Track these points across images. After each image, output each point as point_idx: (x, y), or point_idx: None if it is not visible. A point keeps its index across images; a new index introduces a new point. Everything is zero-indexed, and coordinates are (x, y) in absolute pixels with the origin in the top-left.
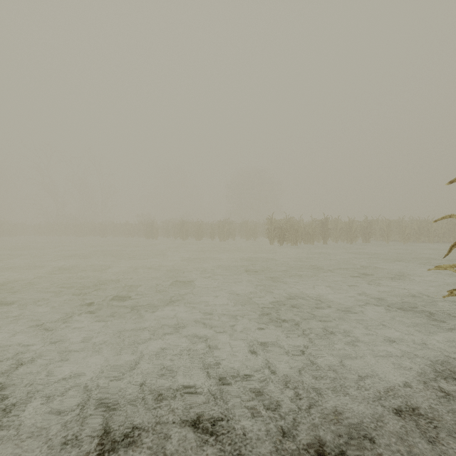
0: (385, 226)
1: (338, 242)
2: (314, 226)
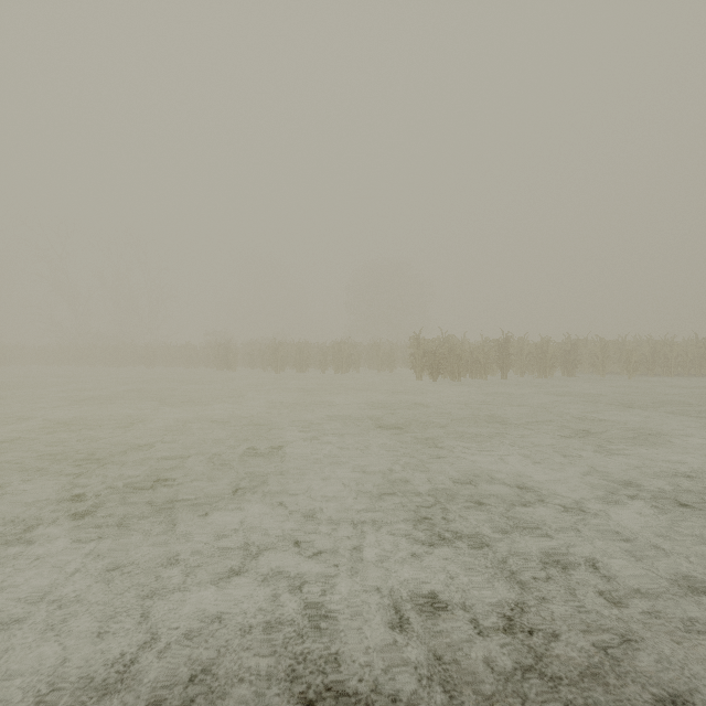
0: (598, 350)
1: (524, 375)
2: (487, 350)
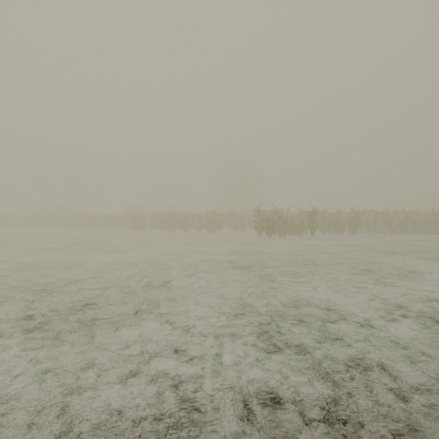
0: (372, 218)
1: (325, 233)
2: (302, 218)
